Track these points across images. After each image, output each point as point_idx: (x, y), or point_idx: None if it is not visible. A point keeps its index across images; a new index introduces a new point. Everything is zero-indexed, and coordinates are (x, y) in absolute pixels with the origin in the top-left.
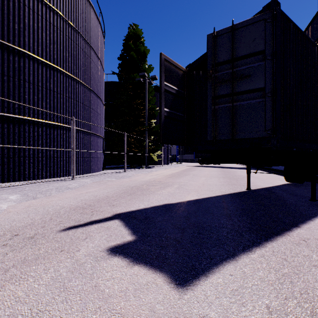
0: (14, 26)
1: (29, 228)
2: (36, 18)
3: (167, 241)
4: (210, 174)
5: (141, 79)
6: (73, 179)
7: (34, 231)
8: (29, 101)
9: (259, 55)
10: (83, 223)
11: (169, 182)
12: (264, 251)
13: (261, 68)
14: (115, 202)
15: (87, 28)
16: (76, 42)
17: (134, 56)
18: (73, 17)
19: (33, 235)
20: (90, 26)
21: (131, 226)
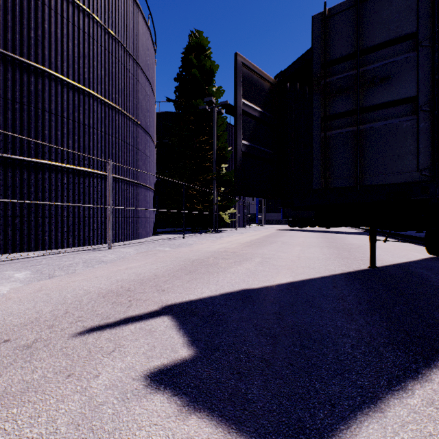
0: (29, 34)
1: (29, 328)
2: (59, 21)
3: (248, 362)
4: (307, 241)
5: (206, 107)
6: (111, 248)
7: (34, 335)
8: (49, 138)
9: (405, 41)
10: (113, 322)
11: (247, 254)
12: (431, 390)
13: (410, 63)
14: (166, 286)
15: (131, 36)
16: (116, 56)
17: (197, 76)
18: (112, 20)
19: (31, 342)
20: (135, 32)
21: (189, 329)
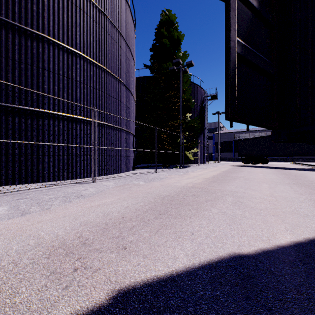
0: (32, 7)
1: None
2: None
3: None
4: (268, 177)
5: (174, 67)
6: (94, 181)
7: None
8: (48, 91)
9: None
10: None
11: (216, 190)
12: None
13: None
14: (130, 238)
15: (115, 10)
16: (102, 26)
17: (167, 44)
18: None
19: None
20: (117, 8)
21: None
